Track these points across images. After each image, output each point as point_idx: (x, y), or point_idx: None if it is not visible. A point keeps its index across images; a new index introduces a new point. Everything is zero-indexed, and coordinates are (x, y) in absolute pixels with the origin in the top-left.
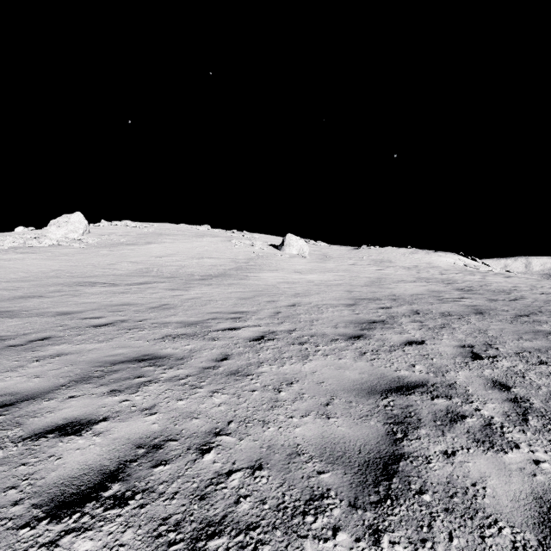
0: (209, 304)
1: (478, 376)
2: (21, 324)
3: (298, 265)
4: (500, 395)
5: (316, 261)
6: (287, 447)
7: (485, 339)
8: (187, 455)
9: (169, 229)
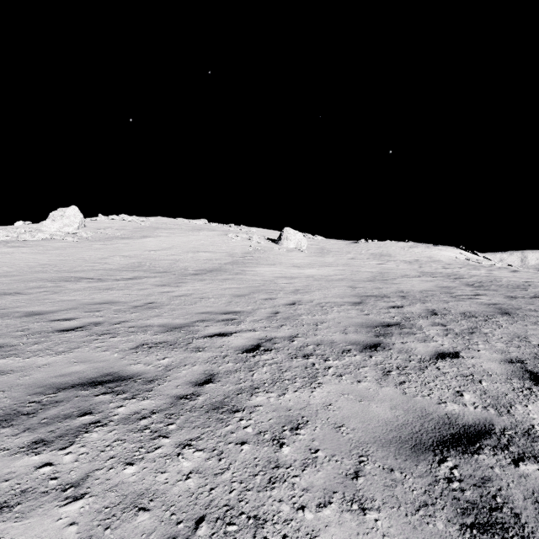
0: (200, 302)
1: None
2: None
3: (296, 259)
4: None
5: (314, 255)
6: None
7: (532, 350)
8: None
9: (165, 223)
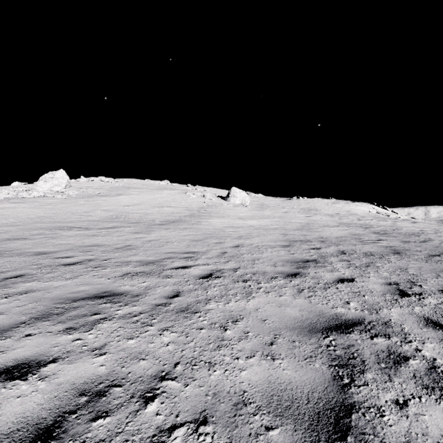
0: (166, 245)
1: (410, 314)
2: (2, 262)
3: (241, 213)
4: (436, 334)
5: (256, 209)
6: (233, 394)
7: (407, 277)
8: (129, 404)
9: (135, 183)
